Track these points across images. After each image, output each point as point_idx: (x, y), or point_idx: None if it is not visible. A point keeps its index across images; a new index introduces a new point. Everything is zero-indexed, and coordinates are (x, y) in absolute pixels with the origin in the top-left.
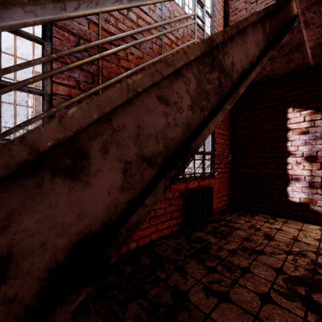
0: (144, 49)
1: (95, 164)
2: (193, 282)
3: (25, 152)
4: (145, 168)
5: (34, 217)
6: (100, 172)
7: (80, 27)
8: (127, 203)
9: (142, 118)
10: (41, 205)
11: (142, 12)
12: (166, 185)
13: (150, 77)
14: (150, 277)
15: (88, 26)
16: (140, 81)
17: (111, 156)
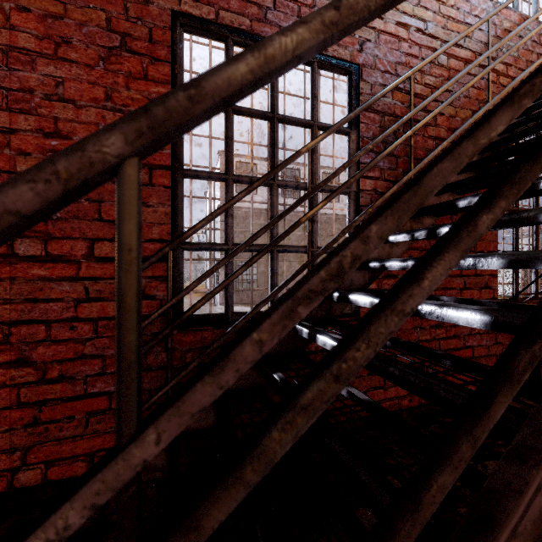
0: (457, 101)
1: None
2: None
3: None
4: None
5: None
6: None
7: (383, 101)
8: None
9: None
10: None
11: (454, 47)
12: None
13: None
14: (498, 439)
15: (391, 96)
16: None
17: None
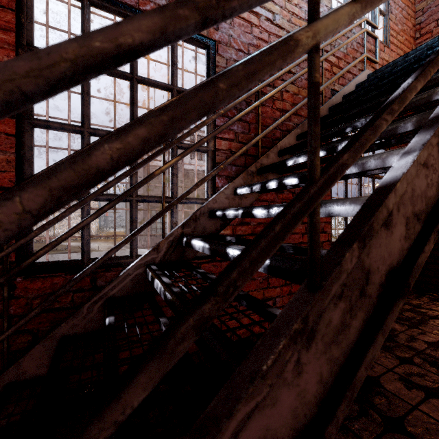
0: (300, 82)
1: (394, 219)
2: (382, 370)
3: (385, 211)
4: (415, 223)
5: (375, 250)
6: (396, 225)
7: None
8: (407, 249)
9: (414, 183)
10: (377, 243)
11: None
12: (434, 238)
13: (426, 150)
14: None
15: None
16: (422, 155)
17: (400, 213)
